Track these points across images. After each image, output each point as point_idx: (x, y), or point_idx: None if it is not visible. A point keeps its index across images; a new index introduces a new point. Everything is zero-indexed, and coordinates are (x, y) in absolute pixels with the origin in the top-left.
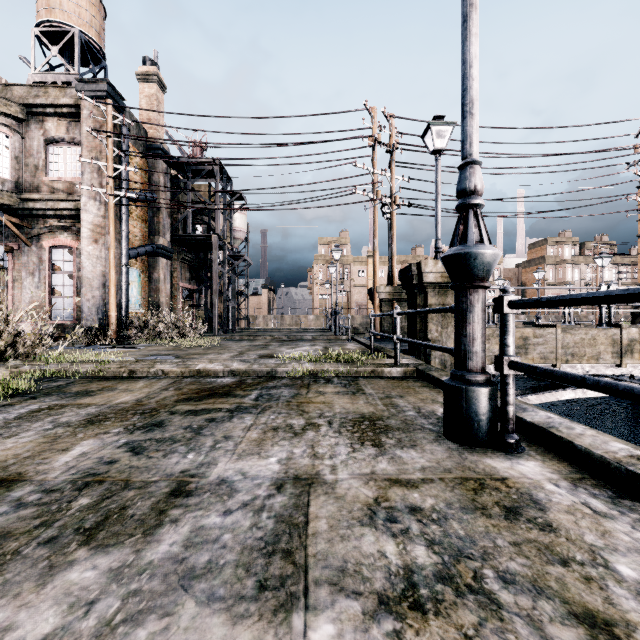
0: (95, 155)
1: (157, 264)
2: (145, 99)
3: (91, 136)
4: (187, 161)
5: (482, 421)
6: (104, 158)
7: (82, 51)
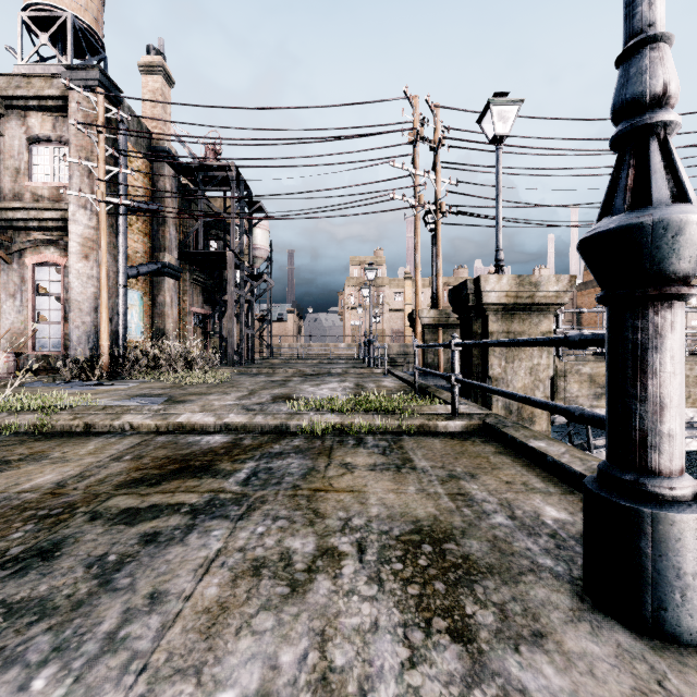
0: (85, 156)
1: (162, 285)
2: (149, 94)
3: (81, 133)
4: (197, 166)
5: (692, 588)
6: (96, 159)
7: (77, 40)
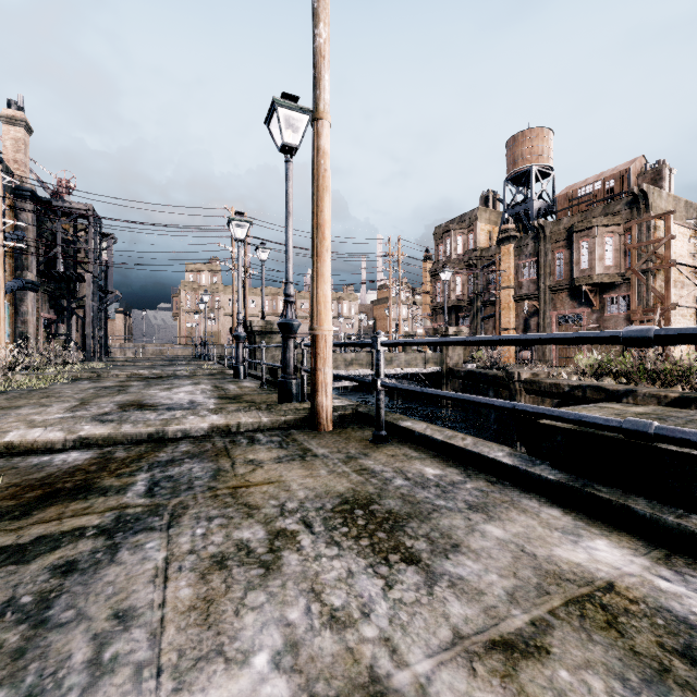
0: None
1: (26, 297)
2: (11, 141)
3: None
4: (58, 204)
5: (241, 373)
6: None
7: None
